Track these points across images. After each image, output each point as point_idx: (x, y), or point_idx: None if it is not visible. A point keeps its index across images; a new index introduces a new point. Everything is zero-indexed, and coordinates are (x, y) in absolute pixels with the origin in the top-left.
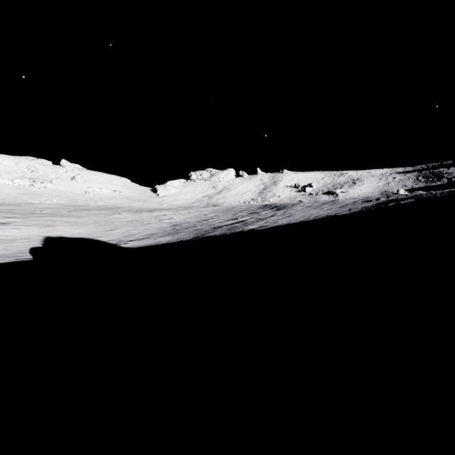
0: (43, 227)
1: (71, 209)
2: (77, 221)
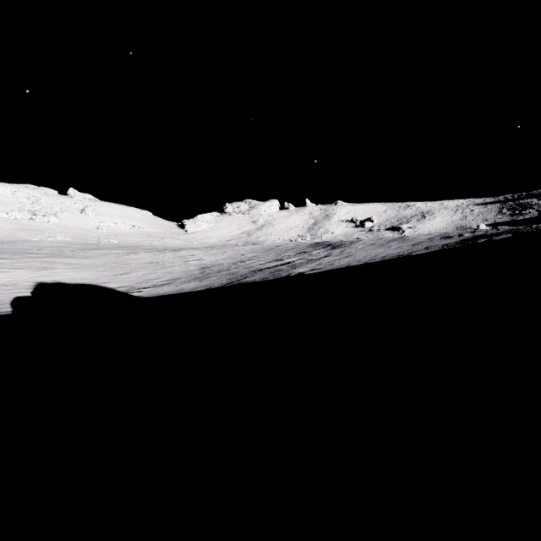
0: (37, 271)
1: (77, 248)
2: (81, 263)
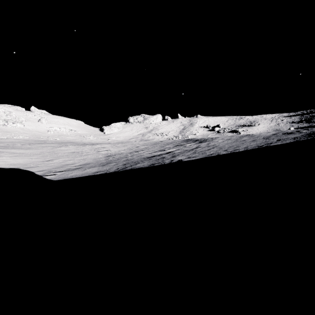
0: None
1: (28, 142)
2: (23, 152)
